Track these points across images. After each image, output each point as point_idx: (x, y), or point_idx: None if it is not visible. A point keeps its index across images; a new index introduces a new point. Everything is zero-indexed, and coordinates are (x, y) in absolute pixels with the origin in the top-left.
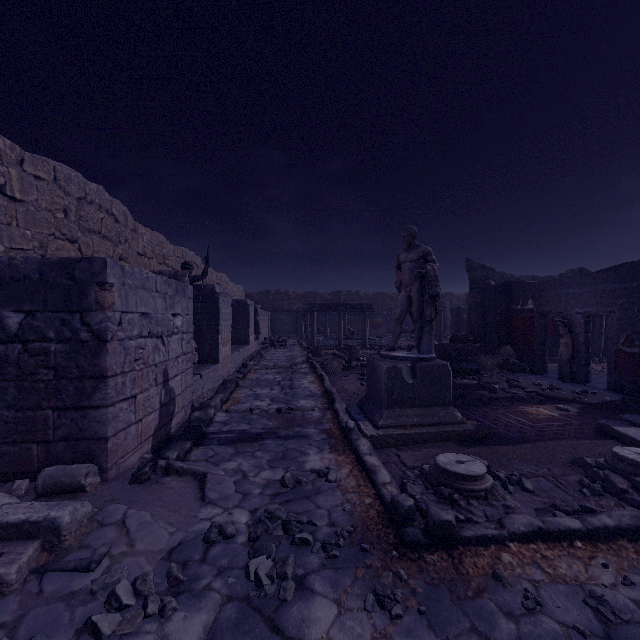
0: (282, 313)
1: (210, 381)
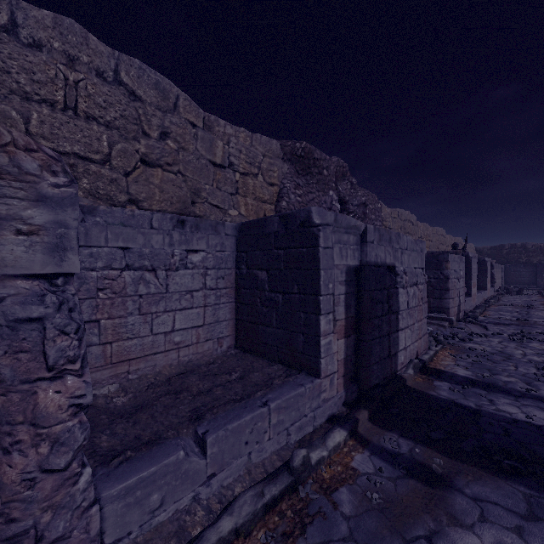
0: (518, 266)
1: (468, 305)
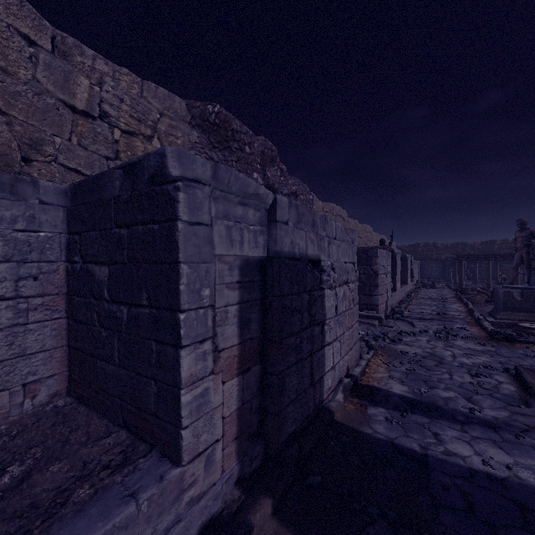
0: (430, 262)
1: (393, 300)
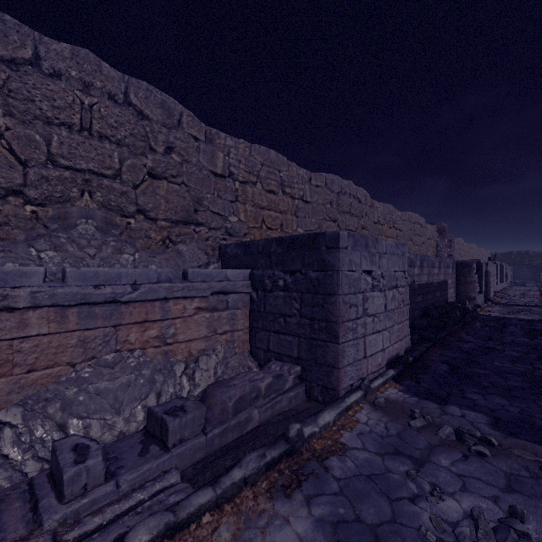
0: (522, 267)
1: (496, 289)
